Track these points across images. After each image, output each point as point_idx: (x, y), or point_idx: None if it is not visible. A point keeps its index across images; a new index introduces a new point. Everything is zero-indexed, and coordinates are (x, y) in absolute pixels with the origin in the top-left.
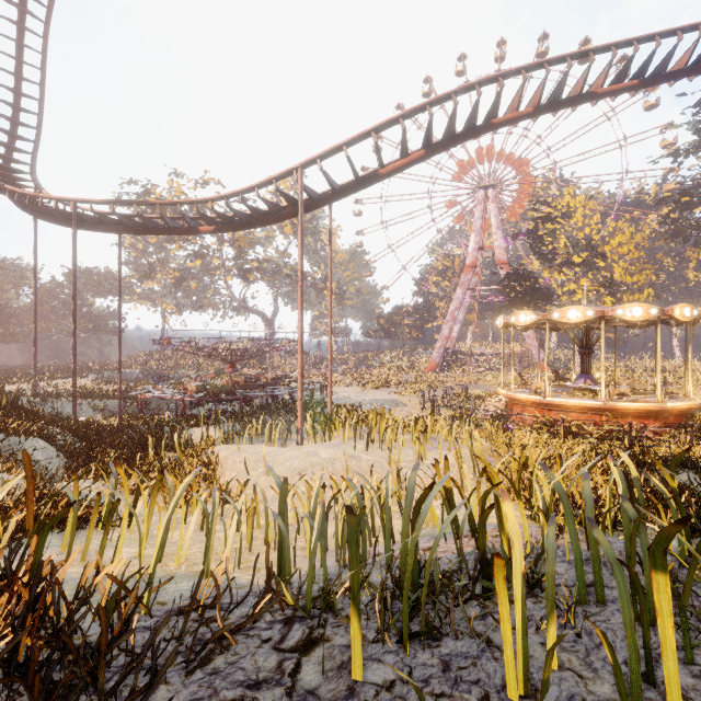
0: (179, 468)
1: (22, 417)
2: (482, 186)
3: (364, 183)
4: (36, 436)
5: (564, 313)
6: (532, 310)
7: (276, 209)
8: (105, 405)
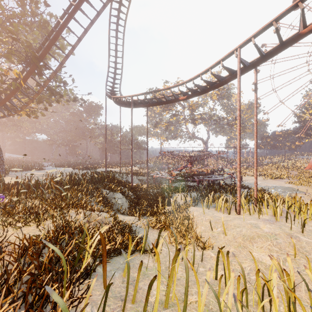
0: (173, 217)
1: (115, 183)
2: None
3: (287, 44)
4: (119, 192)
5: None
6: None
7: (220, 79)
8: (142, 179)
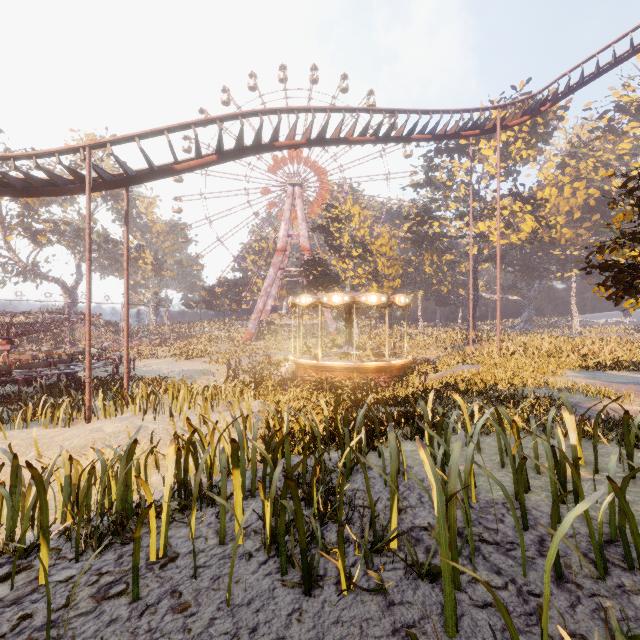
0: None
1: None
2: (291, 183)
3: (159, 174)
4: None
5: (331, 298)
6: (326, 290)
7: (61, 182)
8: None
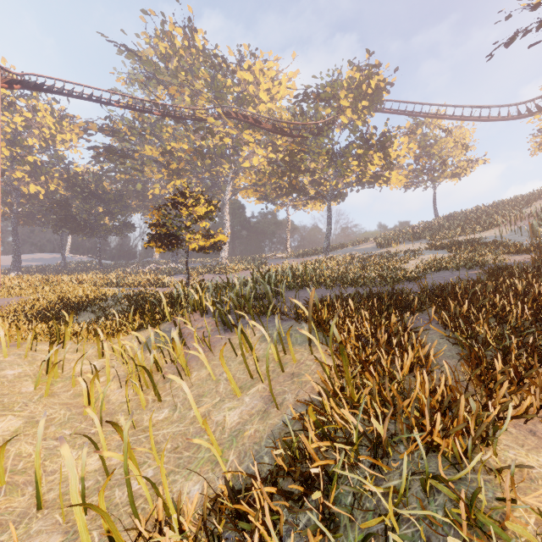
0: None
1: None
2: None
3: None
4: None
5: None
6: None
7: None
8: None
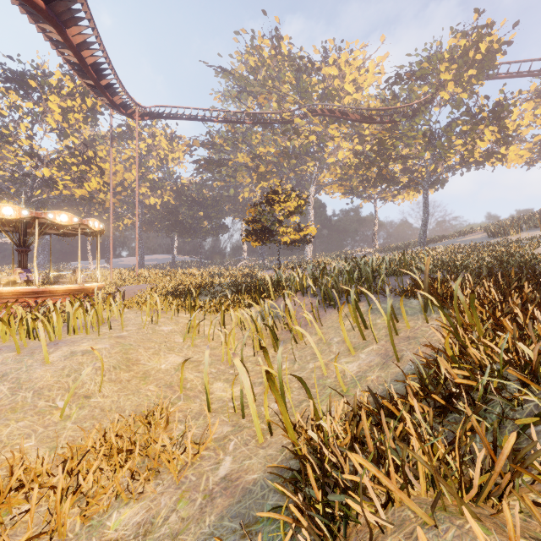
0: None
1: None
2: None
3: None
4: None
5: (57, 216)
6: None
7: None
8: None
